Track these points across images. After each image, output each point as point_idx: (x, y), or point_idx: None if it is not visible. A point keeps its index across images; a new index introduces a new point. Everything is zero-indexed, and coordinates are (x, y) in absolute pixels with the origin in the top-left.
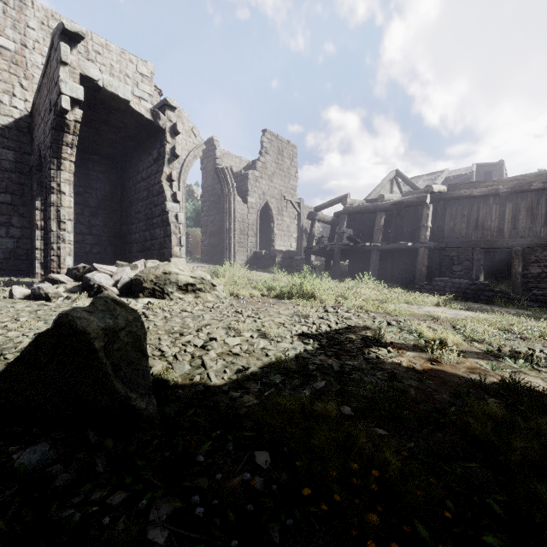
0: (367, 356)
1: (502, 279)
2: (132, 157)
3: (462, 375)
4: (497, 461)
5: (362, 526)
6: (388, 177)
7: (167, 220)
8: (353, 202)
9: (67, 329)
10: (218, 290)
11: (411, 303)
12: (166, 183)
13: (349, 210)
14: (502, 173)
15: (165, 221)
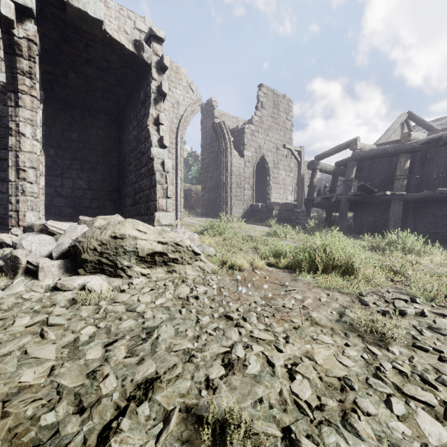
0: None
1: None
2: (126, 108)
3: None
4: None
5: None
6: (399, 119)
7: (152, 168)
8: (363, 146)
9: None
10: (203, 259)
11: None
12: (152, 127)
13: (359, 155)
14: None
15: (150, 170)
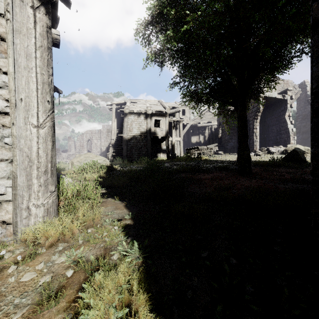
0: None
1: None
2: (269, 110)
3: None
4: None
5: None
6: None
7: (288, 131)
8: None
9: (294, 151)
10: None
11: None
12: (287, 118)
13: None
14: None
15: (287, 132)
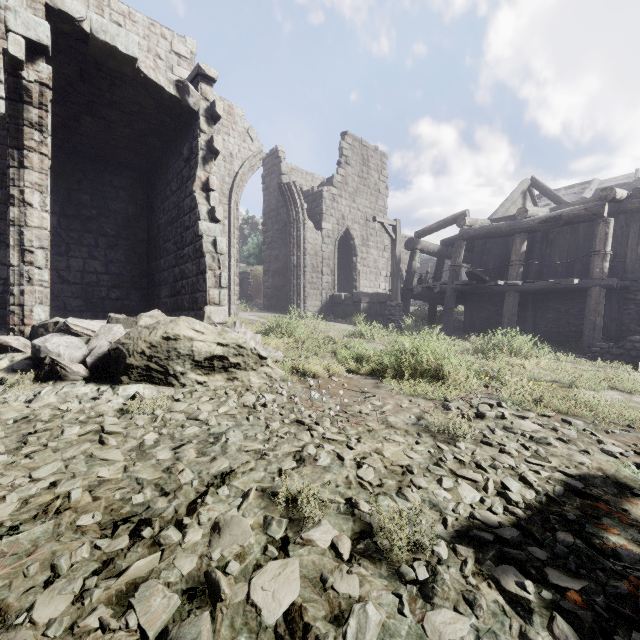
0: None
1: None
2: (161, 164)
3: None
4: None
5: None
6: (520, 187)
7: (200, 248)
8: (474, 222)
9: None
10: (270, 364)
11: (625, 390)
12: (200, 194)
13: (468, 234)
14: None
15: (198, 251)
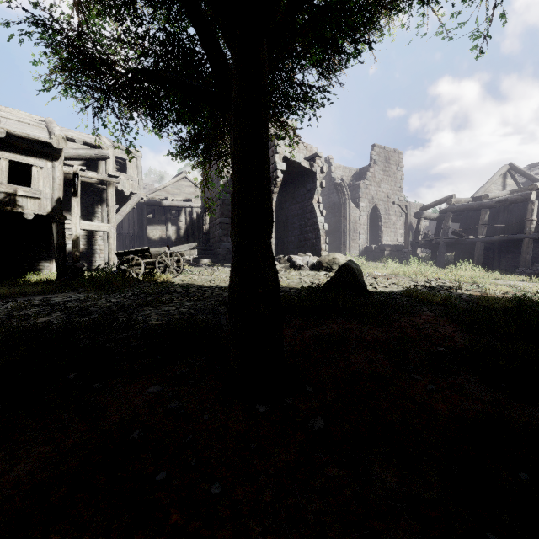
0: (448, 290)
1: None
2: (289, 188)
3: (495, 297)
4: (483, 304)
5: (434, 301)
6: (499, 172)
7: (317, 228)
8: (458, 201)
9: (348, 267)
10: None
11: (499, 279)
12: (315, 205)
13: (453, 209)
14: None
15: (316, 229)
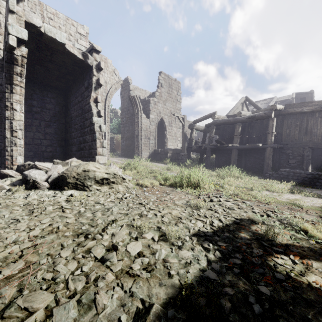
0: (279, 275)
1: (319, 168)
2: (72, 87)
3: None
4: None
5: None
6: (240, 101)
7: (93, 129)
8: (219, 117)
9: None
10: (127, 181)
11: (271, 191)
12: (93, 104)
13: (216, 122)
14: (313, 98)
15: (92, 130)
